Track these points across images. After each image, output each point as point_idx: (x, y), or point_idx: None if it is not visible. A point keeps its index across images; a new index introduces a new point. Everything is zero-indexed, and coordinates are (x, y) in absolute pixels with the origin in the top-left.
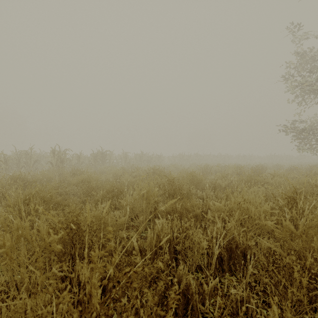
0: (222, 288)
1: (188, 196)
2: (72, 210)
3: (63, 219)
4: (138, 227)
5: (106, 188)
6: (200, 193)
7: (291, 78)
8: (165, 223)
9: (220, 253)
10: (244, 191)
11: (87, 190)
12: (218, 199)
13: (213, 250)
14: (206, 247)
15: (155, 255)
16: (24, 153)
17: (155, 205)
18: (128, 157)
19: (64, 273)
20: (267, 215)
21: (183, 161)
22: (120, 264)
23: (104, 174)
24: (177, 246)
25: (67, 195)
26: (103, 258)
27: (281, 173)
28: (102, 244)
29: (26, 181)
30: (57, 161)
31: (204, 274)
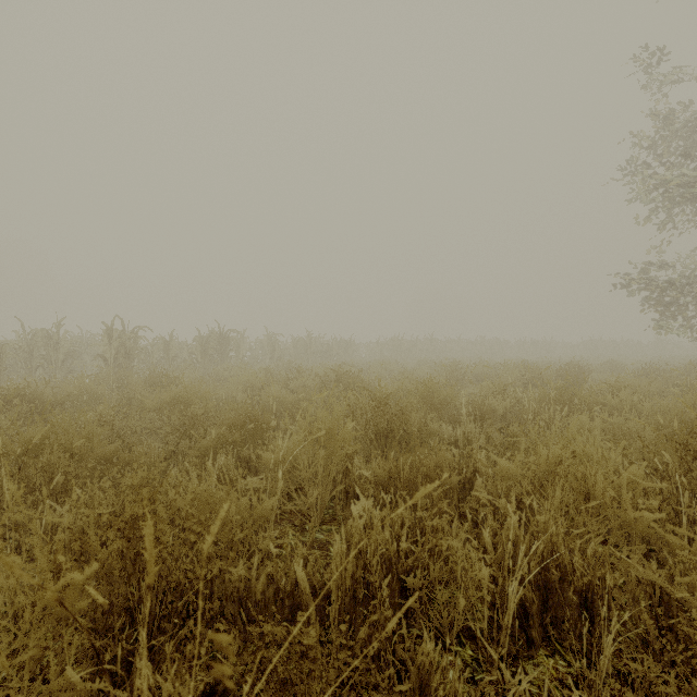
0: (534, 695)
1: (421, 438)
2: (139, 480)
3: (105, 517)
4: (305, 516)
5: (226, 419)
6: (448, 430)
7: (644, 169)
8: (375, 516)
9: (523, 596)
10: (569, 431)
11: (184, 422)
12: (495, 445)
13: (506, 590)
14: (491, 585)
15: (352, 603)
16: (41, 337)
17: (346, 463)
18: (278, 344)
19: (109, 663)
20: (636, 494)
21: (401, 353)
22: (263, 648)
23: (224, 384)
24: (408, 578)
25: (134, 436)
26: (215, 625)
27: (633, 383)
28: (214, 576)
29: (40, 401)
30: (118, 355)
31: (483, 653)
